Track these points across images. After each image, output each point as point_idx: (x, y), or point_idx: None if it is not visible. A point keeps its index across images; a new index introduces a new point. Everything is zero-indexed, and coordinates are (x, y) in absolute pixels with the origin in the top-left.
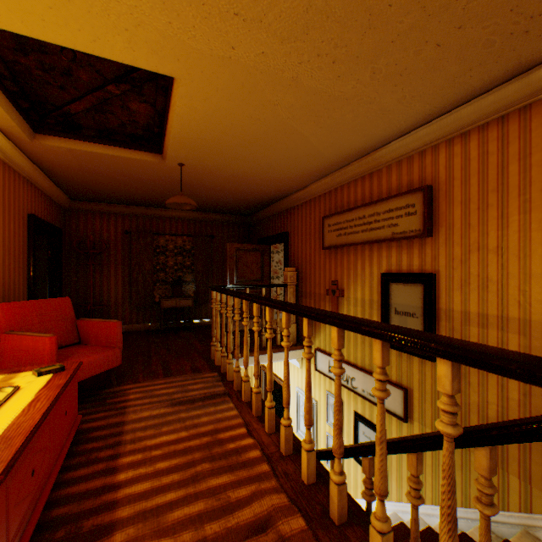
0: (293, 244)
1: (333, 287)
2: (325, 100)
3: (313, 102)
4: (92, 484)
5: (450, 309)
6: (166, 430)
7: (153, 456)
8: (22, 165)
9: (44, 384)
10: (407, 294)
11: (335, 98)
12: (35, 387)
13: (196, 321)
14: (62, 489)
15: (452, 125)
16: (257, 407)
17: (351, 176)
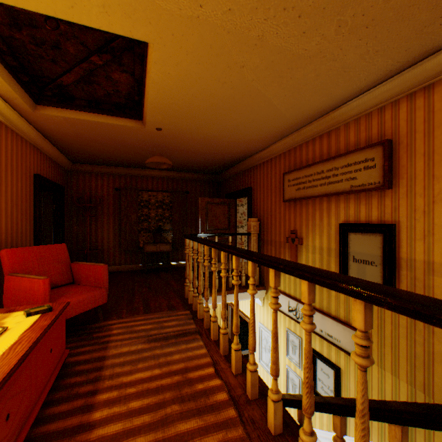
0: (256, 198)
1: (292, 236)
2: (289, 59)
3: (277, 61)
4: (69, 422)
5: (411, 259)
6: (141, 367)
7: (127, 394)
8: (28, 133)
9: (30, 324)
10: (366, 243)
11: (299, 57)
12: (21, 328)
13: (173, 263)
14: (41, 426)
15: (414, 79)
16: (224, 347)
17: (309, 135)
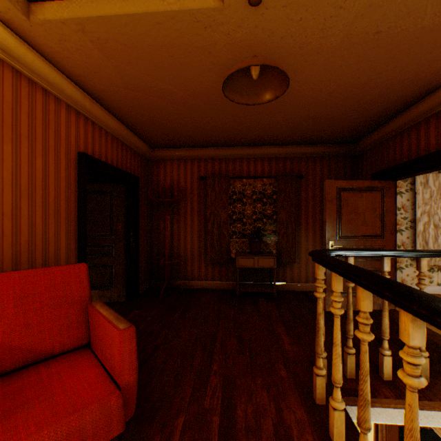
0: None
1: None
2: None
3: None
4: None
5: None
6: None
7: None
8: (56, 84)
9: None
10: None
11: None
12: None
13: (277, 284)
14: None
15: None
16: None
17: None
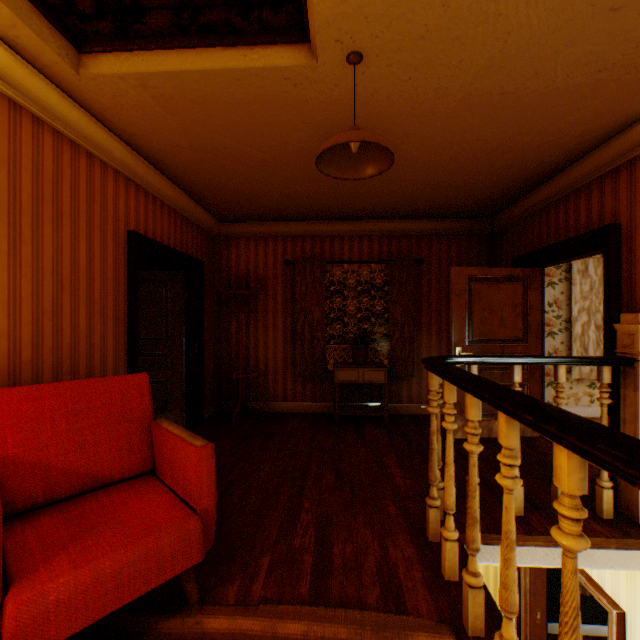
0: None
1: None
2: None
3: None
4: None
5: None
6: None
7: None
8: (102, 145)
9: None
10: None
11: None
12: None
13: (390, 405)
14: None
15: None
16: None
17: None
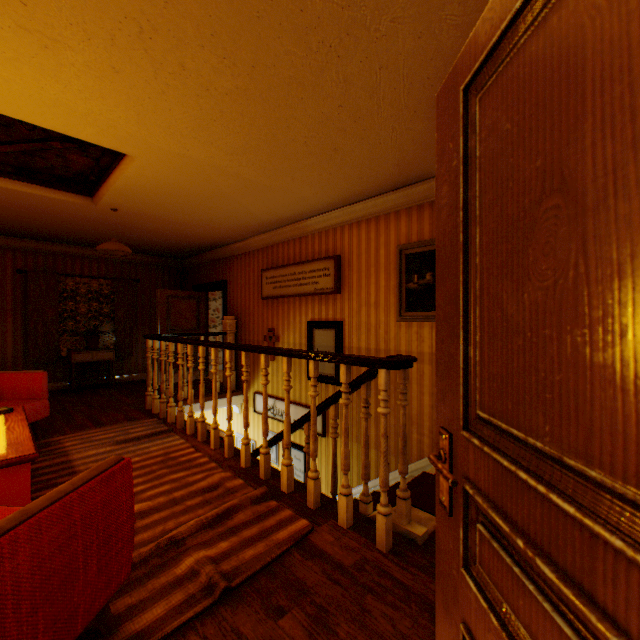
0: (233, 293)
1: (270, 334)
2: (260, 187)
3: (251, 186)
4: None
5: (351, 347)
6: None
7: None
8: None
9: (4, 420)
10: (326, 337)
11: (268, 187)
12: None
13: (116, 377)
14: None
15: (352, 215)
16: (203, 434)
17: (285, 237)
